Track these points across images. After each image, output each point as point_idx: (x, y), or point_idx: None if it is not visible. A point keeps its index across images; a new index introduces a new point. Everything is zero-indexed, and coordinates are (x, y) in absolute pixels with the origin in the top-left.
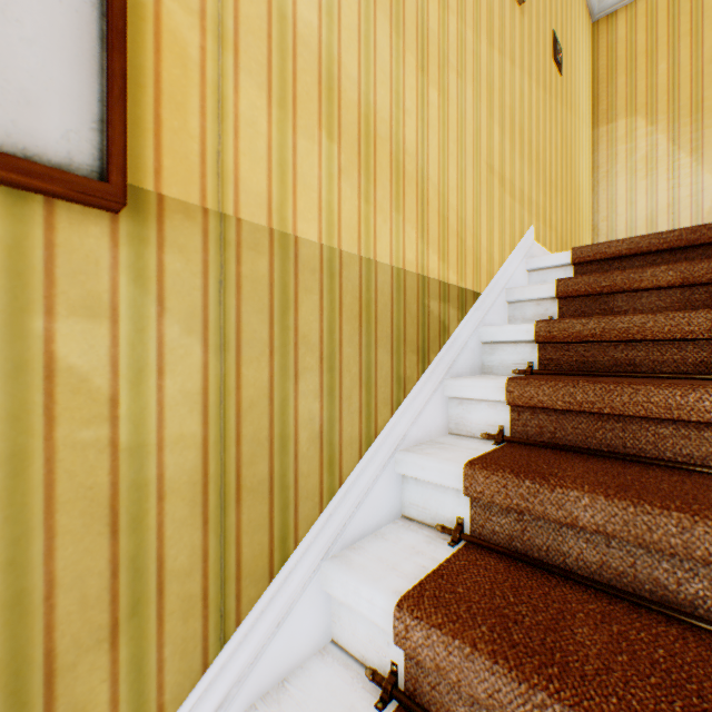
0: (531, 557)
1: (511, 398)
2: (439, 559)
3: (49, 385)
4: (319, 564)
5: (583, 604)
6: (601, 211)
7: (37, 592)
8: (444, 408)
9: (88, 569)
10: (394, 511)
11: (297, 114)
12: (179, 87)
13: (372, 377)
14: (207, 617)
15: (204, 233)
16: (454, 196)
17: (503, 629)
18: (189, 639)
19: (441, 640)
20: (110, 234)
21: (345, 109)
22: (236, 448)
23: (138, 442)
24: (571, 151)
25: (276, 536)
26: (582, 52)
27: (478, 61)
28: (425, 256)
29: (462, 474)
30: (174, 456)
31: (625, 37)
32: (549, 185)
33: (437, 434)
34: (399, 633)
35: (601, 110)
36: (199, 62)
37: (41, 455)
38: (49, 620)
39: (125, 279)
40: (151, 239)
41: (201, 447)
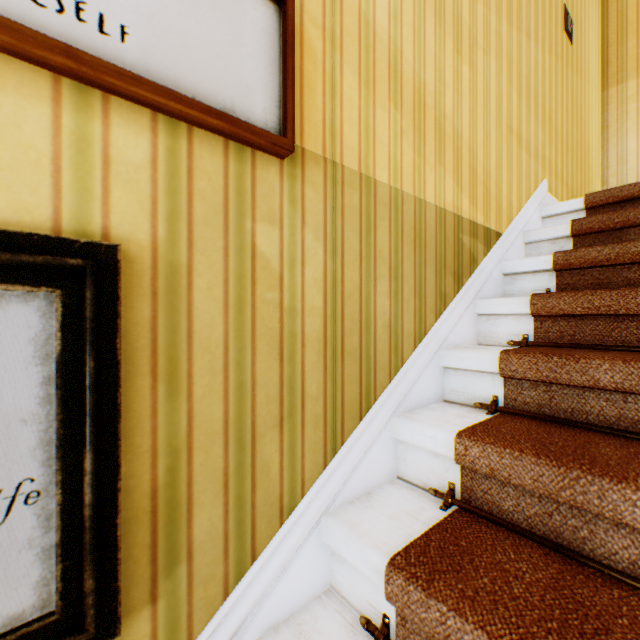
0: (557, 418)
1: (534, 310)
2: (481, 419)
3: (253, 262)
4: (389, 419)
5: (604, 440)
6: (610, 167)
7: (248, 385)
8: (473, 324)
9: (269, 379)
10: (437, 395)
11: (375, 91)
12: (312, 78)
13: (422, 289)
14: (326, 432)
15: (324, 174)
16: (481, 152)
17: (541, 445)
18: (317, 443)
19: (494, 451)
20: (279, 173)
21: (404, 86)
22: (341, 323)
23: (292, 306)
24: (580, 113)
25: (363, 391)
26: (591, 21)
27: (500, 39)
28: (459, 199)
29: (497, 360)
30: (309, 320)
31: (636, 1)
32: (560, 143)
33: (468, 343)
34: (459, 453)
35: (610, 73)
36: (322, 60)
37: (250, 303)
38: (253, 403)
39: (286, 202)
40: (298, 177)
41: (323, 317)
